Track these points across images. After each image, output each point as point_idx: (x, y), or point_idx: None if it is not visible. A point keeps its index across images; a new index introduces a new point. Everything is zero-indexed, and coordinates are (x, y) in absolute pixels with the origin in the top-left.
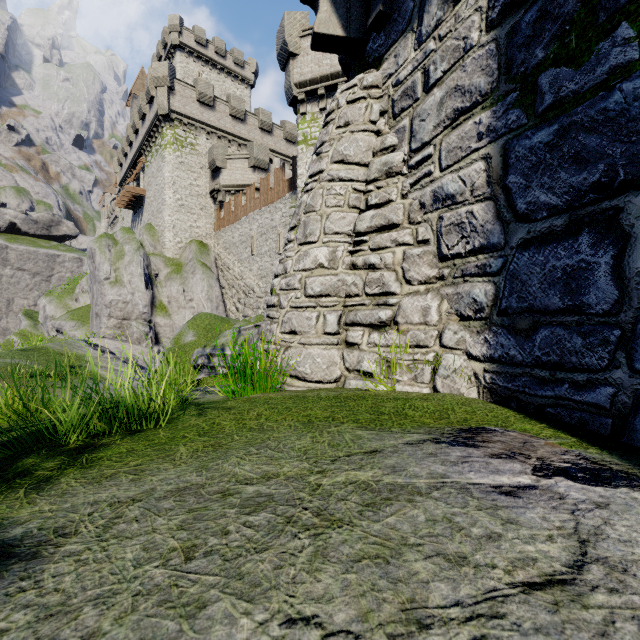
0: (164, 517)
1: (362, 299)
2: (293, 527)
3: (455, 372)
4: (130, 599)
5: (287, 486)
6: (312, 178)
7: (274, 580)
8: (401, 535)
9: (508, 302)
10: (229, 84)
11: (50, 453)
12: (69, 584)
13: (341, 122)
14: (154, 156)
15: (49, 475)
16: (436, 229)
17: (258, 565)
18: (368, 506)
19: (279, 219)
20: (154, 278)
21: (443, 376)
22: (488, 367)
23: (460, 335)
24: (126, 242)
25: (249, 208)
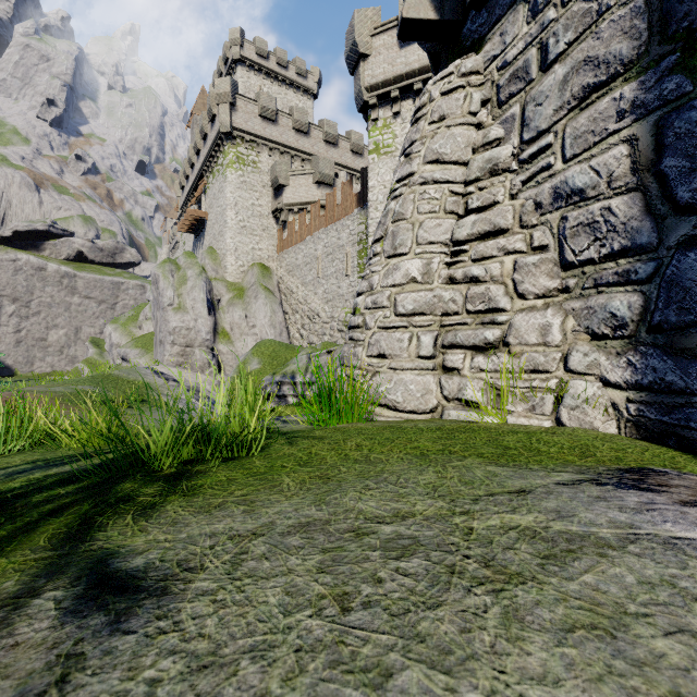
0: (296, 556)
1: (462, 317)
2: (460, 579)
3: (586, 402)
4: (291, 655)
5: (430, 528)
6: (401, 182)
7: (466, 647)
8: (612, 600)
9: (663, 315)
10: (291, 96)
11: (146, 478)
12: (213, 629)
13: (435, 117)
14: (216, 177)
15: (152, 502)
16: (557, 232)
17: (436, 625)
18: (547, 559)
19: (346, 237)
20: (216, 304)
21: (570, 407)
22: (633, 396)
23: (592, 357)
24: (188, 267)
25: (314, 227)
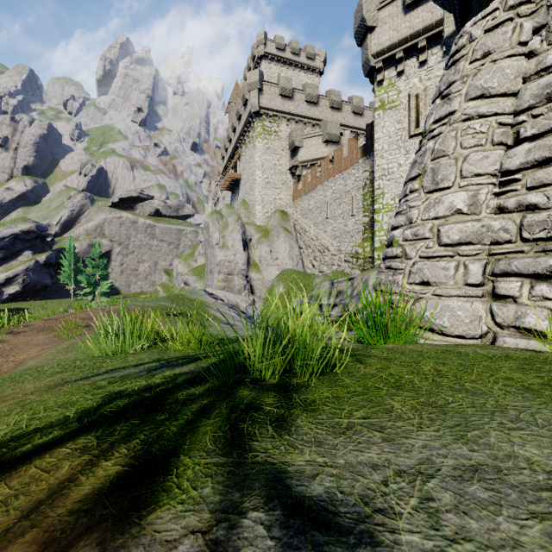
0: (501, 517)
1: (516, 246)
2: None
3: None
4: None
5: None
6: (439, 122)
7: None
8: None
9: None
10: (302, 77)
11: (256, 387)
12: None
13: (477, 54)
14: (247, 146)
15: (279, 413)
16: None
17: None
18: None
19: (352, 184)
20: (248, 242)
21: None
22: None
23: None
24: (229, 215)
25: (323, 178)
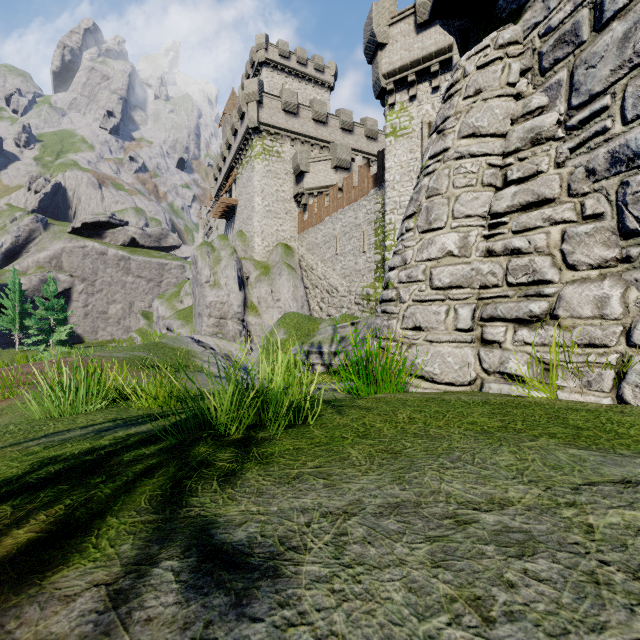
0: (400, 543)
1: (502, 290)
2: (611, 592)
3: None
4: None
5: (538, 520)
6: (434, 159)
7: None
8: None
9: None
10: (310, 91)
11: (217, 443)
12: (342, 626)
13: (470, 91)
14: (245, 168)
15: (231, 468)
16: (616, 199)
17: None
18: None
19: (363, 217)
20: (245, 280)
21: (635, 384)
22: None
23: None
24: (222, 248)
25: (332, 208)
